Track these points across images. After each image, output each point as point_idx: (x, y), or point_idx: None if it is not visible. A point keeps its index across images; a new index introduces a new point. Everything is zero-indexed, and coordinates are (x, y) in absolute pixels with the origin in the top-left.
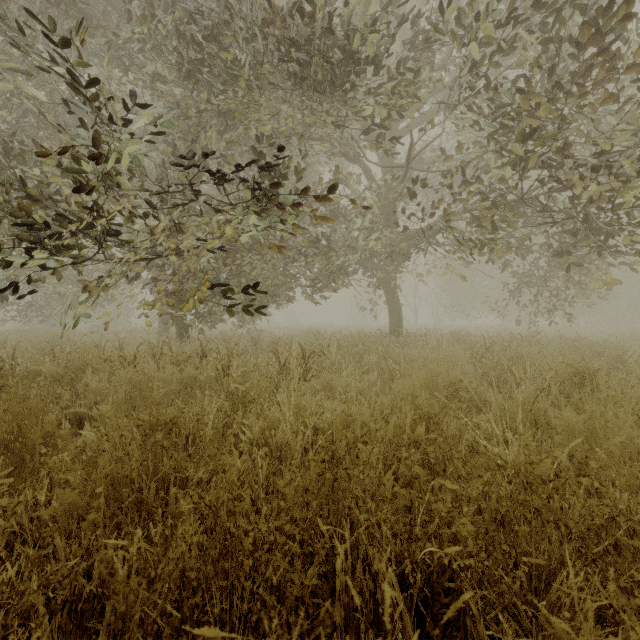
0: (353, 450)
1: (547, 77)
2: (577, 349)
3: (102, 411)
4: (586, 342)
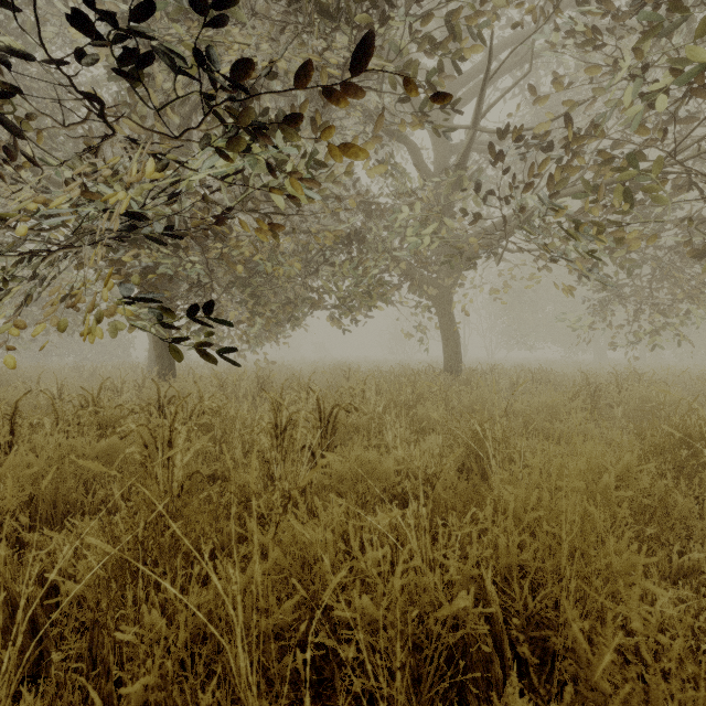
0: None
1: None
2: None
3: None
4: None
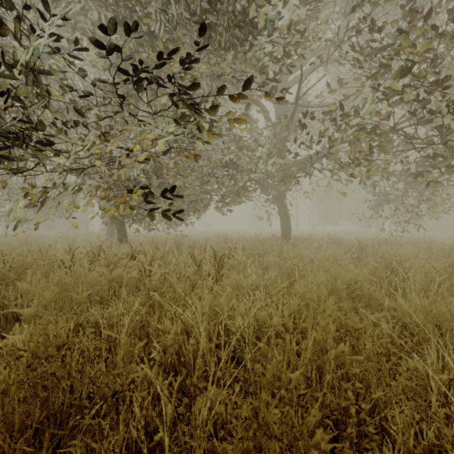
0: (287, 413)
1: (424, 20)
2: (431, 250)
3: (26, 314)
4: (438, 245)
